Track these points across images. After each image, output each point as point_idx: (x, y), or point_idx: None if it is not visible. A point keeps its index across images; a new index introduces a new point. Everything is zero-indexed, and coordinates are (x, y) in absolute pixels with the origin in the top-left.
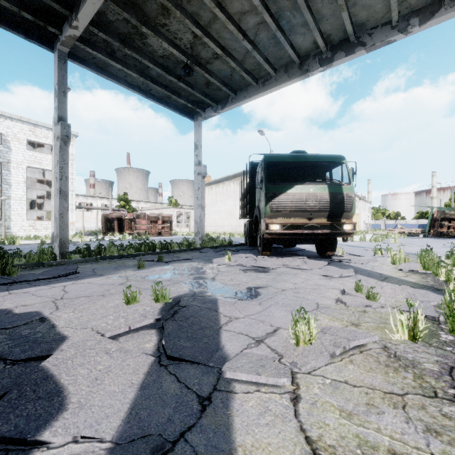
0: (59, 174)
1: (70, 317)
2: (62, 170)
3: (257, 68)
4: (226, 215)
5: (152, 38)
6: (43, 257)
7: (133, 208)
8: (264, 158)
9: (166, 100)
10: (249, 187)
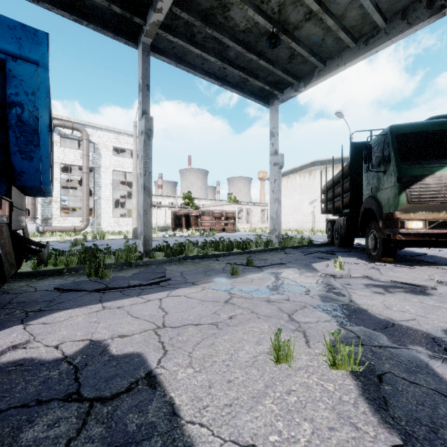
0: (143, 170)
1: (192, 383)
2: (146, 165)
3: (359, 23)
4: (291, 211)
5: (235, 8)
6: (130, 255)
7: (196, 205)
8: (390, 129)
9: (240, 86)
10: (350, 173)
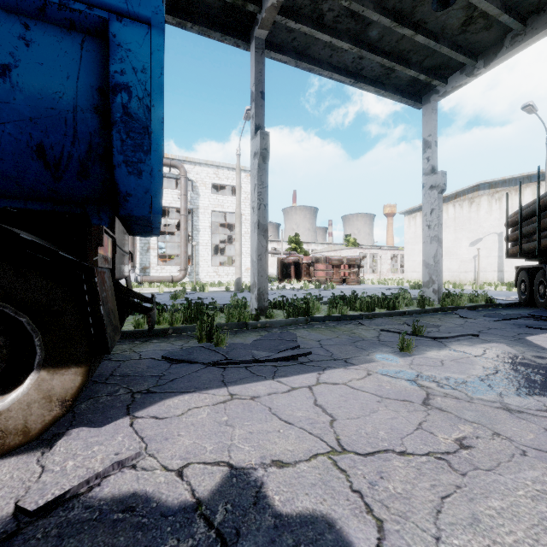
0: (257, 202)
1: None
2: (261, 196)
3: None
4: None
5: None
6: (244, 313)
7: (304, 251)
8: None
9: (381, 81)
10: None
